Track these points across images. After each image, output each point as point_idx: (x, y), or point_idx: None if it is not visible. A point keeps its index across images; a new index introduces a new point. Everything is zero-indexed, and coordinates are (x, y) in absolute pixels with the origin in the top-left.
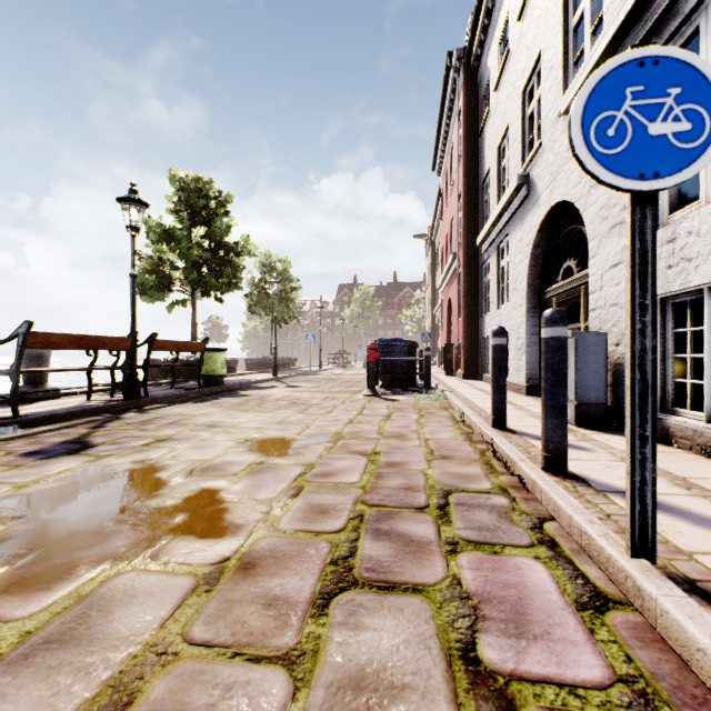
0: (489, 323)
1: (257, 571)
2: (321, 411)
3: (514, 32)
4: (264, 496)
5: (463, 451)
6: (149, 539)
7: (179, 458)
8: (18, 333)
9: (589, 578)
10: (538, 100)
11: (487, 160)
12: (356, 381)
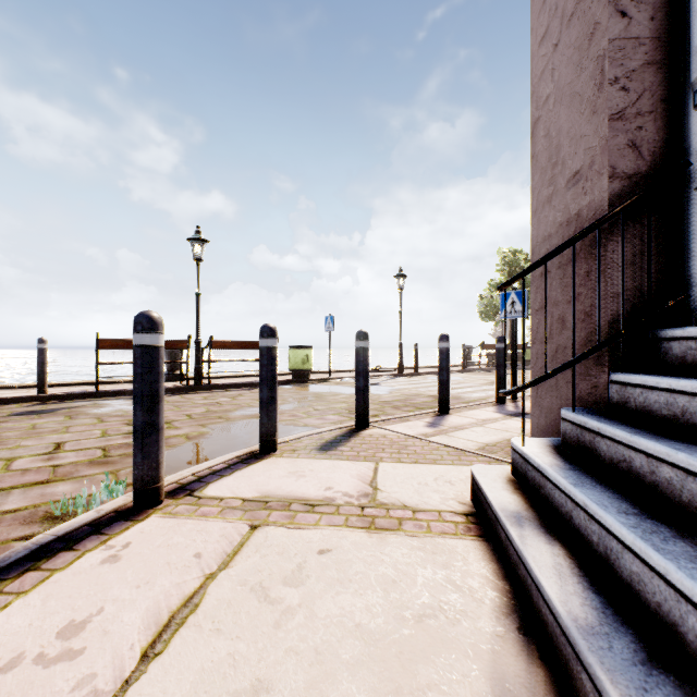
0: None
1: None
2: None
3: None
4: None
5: None
6: None
7: None
8: (481, 345)
9: None
10: None
11: None
12: None
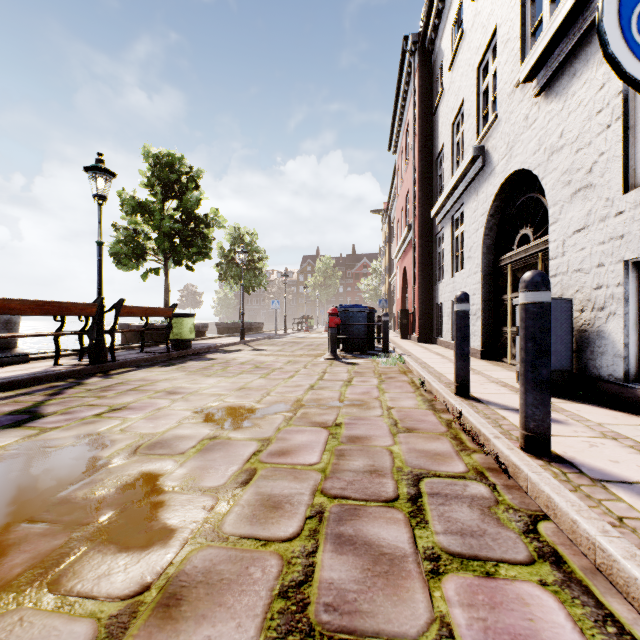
0: (443, 290)
1: (181, 611)
2: (283, 376)
3: (469, 12)
4: (211, 483)
5: (428, 422)
6: (57, 552)
7: (128, 431)
8: None
9: (621, 622)
10: (493, 75)
11: (441, 137)
12: (317, 344)
